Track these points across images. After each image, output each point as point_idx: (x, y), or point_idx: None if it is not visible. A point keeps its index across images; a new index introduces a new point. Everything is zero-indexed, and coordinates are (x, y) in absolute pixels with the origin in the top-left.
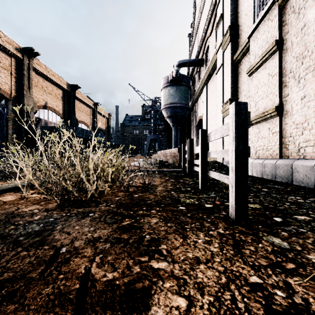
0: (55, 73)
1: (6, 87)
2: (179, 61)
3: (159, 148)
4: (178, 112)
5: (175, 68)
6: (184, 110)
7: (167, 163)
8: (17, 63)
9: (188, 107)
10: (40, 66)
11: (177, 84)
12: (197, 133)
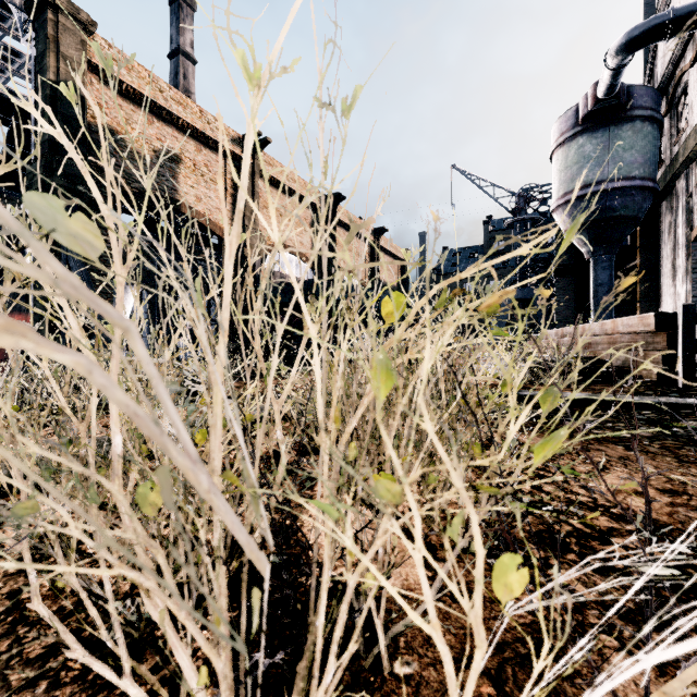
0: (298, 176)
1: (218, 217)
2: (630, 30)
3: (540, 323)
4: (613, 208)
5: (611, 62)
6: (636, 200)
7: (606, 369)
8: (236, 167)
9: (652, 185)
10: (272, 167)
11: (610, 121)
12: (696, 266)
